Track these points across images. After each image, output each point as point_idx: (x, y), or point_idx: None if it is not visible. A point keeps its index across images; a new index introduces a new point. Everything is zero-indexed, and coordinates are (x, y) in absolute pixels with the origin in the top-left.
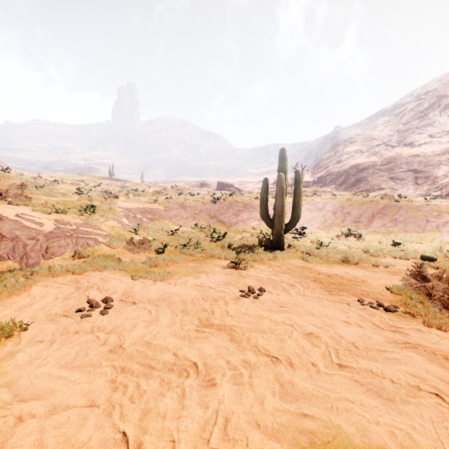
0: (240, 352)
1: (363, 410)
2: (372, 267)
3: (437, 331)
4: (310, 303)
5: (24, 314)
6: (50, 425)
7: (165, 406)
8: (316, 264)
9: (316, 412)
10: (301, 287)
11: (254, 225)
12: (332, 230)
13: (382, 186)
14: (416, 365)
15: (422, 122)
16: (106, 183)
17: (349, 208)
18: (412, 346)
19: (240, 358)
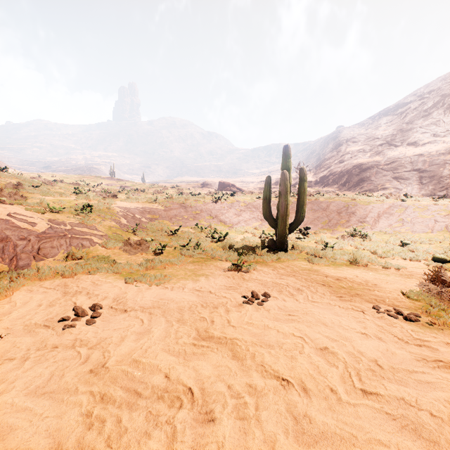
0: (244, 373)
1: None
2: (382, 269)
3: None
4: (320, 310)
5: None
6: None
7: None
8: (323, 266)
9: None
10: (309, 292)
11: (256, 225)
12: (337, 230)
13: (385, 185)
14: None
15: (426, 121)
16: (106, 183)
17: (353, 207)
18: (446, 366)
19: (244, 382)
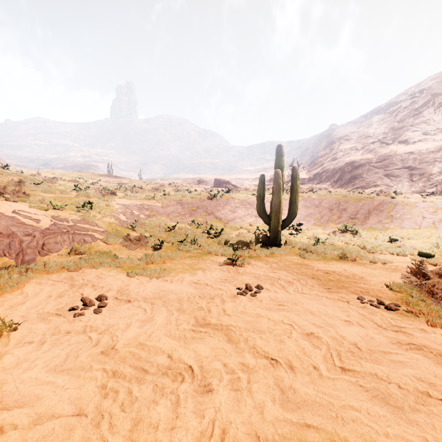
0: (238, 354)
1: (370, 419)
2: (369, 264)
3: (441, 331)
4: (309, 301)
5: (15, 313)
6: (33, 437)
7: (157, 415)
8: (314, 261)
9: (319, 422)
10: (299, 284)
11: (250, 221)
12: (329, 226)
13: (377, 183)
14: (423, 368)
15: (417, 120)
16: (104, 180)
17: (345, 204)
18: (418, 348)
19: (237, 361)
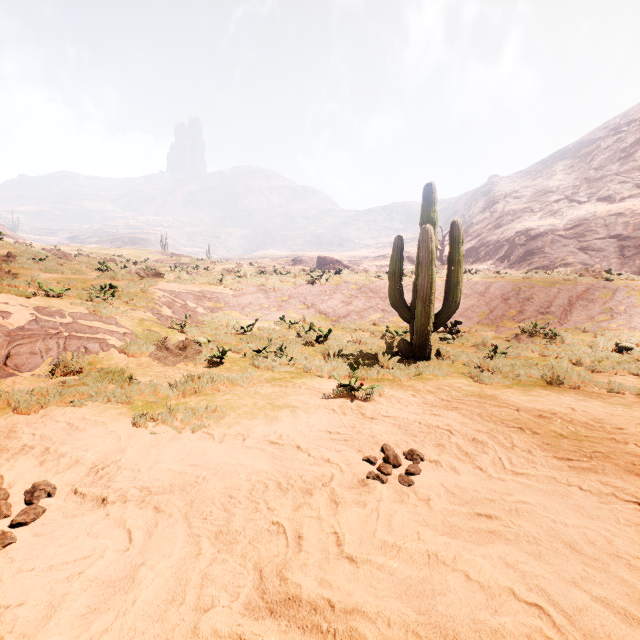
0: None
1: None
2: (610, 395)
3: None
4: (544, 501)
5: None
6: None
7: None
8: (502, 389)
9: None
10: (497, 446)
11: (375, 319)
12: (504, 326)
13: (567, 260)
14: None
15: (625, 165)
16: (155, 259)
17: (528, 290)
18: None
19: None
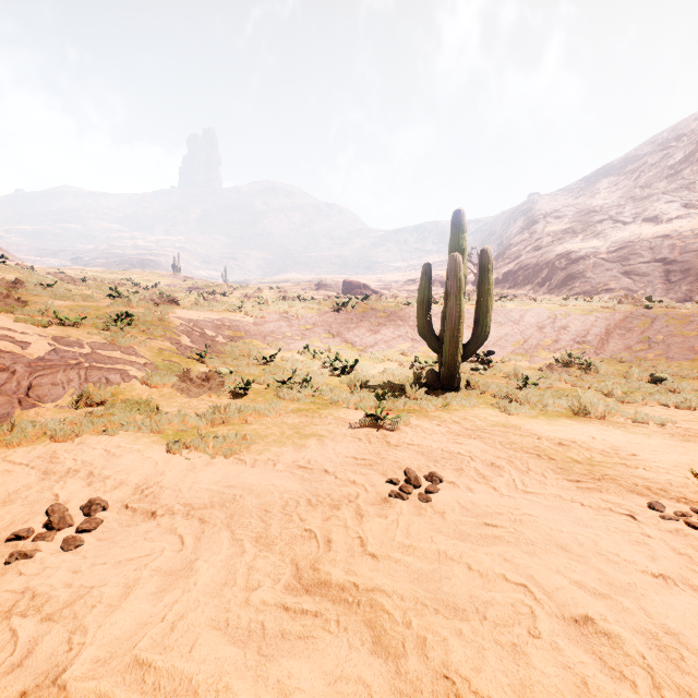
0: None
1: None
2: (634, 425)
3: None
4: (547, 514)
5: None
6: None
7: None
8: (527, 419)
9: None
10: (513, 470)
11: (404, 348)
12: (539, 356)
13: (610, 285)
14: None
15: (673, 184)
16: (167, 283)
17: (564, 319)
18: None
19: None
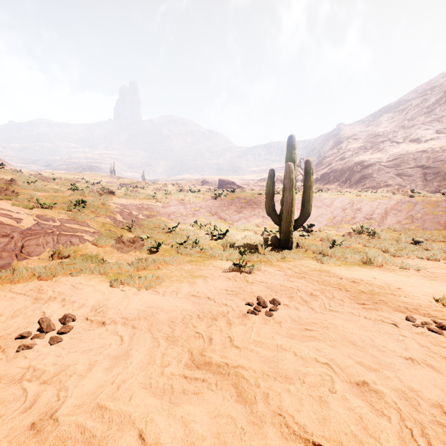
0: (255, 429)
1: None
2: (400, 270)
3: None
4: (343, 323)
5: None
6: None
7: None
8: (334, 266)
9: None
10: (324, 297)
11: (257, 222)
12: (342, 227)
13: (388, 182)
14: None
15: (428, 118)
16: (106, 181)
17: (359, 204)
18: None
19: None
